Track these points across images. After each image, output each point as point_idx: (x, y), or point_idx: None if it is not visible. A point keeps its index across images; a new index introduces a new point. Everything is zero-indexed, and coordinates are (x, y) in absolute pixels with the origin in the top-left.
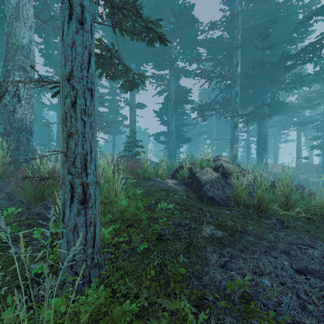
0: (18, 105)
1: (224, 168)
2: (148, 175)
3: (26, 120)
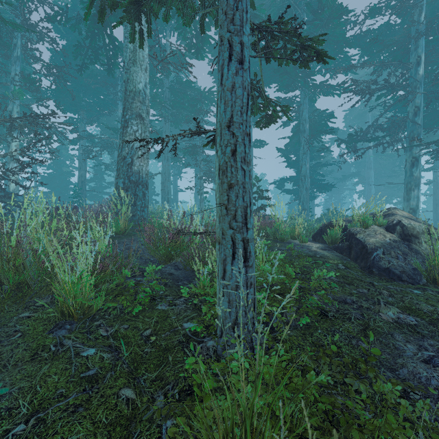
0: (136, 157)
1: (404, 227)
2: (281, 236)
3: (142, 172)
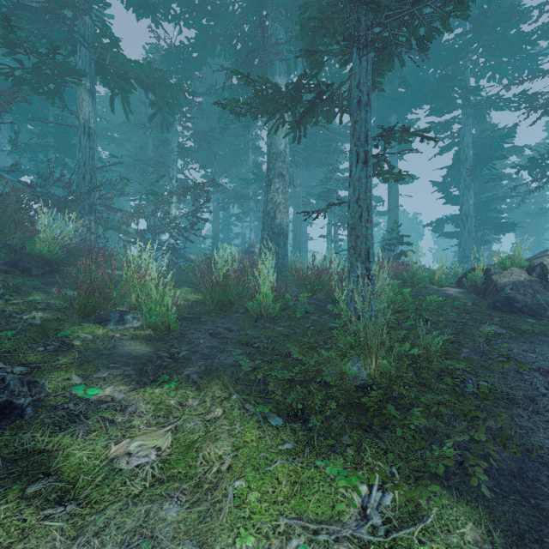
0: (278, 211)
1: (544, 267)
2: (418, 281)
3: (283, 224)
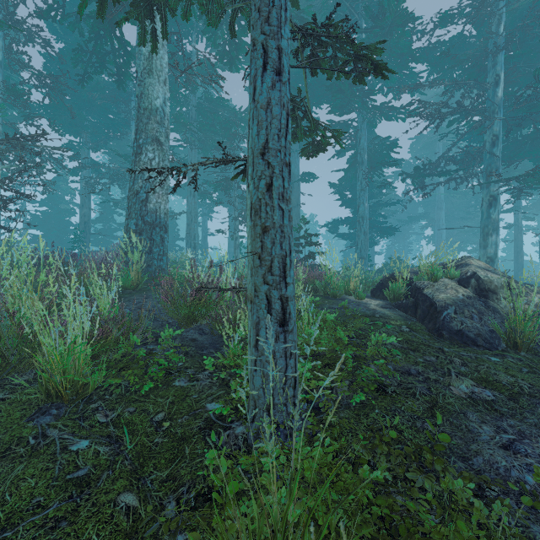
0: (152, 191)
1: (479, 280)
2: (333, 291)
3: (160, 211)
